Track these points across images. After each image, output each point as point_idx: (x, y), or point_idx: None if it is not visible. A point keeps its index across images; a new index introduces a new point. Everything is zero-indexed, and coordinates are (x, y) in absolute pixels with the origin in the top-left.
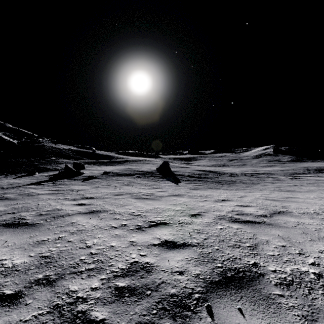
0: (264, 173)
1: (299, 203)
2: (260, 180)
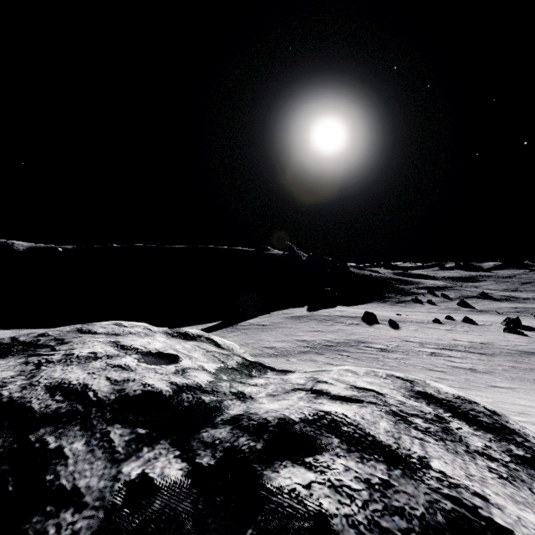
0: None
1: None
2: None
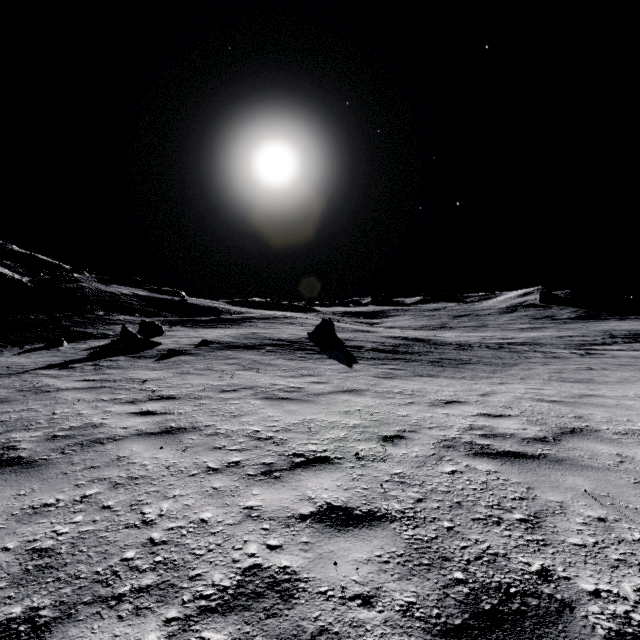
0: (525, 343)
1: (610, 408)
2: (518, 358)
